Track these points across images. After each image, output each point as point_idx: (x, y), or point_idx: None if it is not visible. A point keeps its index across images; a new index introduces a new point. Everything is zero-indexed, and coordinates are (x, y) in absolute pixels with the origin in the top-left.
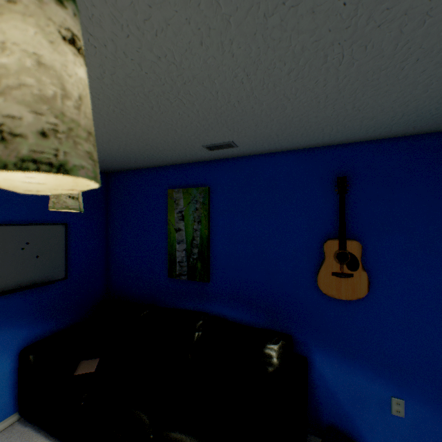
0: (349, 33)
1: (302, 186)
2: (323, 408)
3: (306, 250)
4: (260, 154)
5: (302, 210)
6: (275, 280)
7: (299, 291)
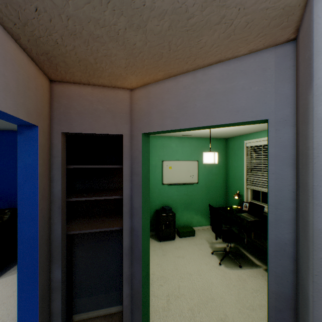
0: None
1: None
2: None
3: None
4: (5, 130)
5: None
6: (13, 187)
7: None
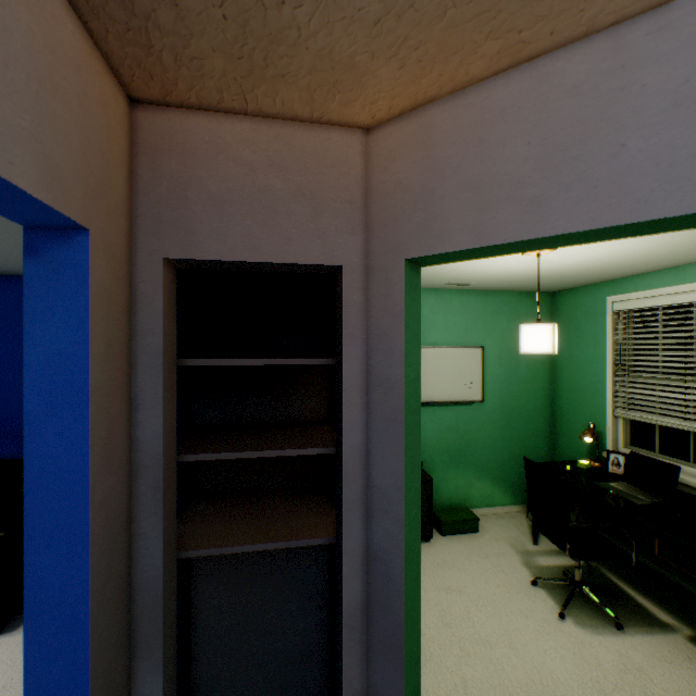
0: (6, 236)
1: None
2: None
3: None
4: None
5: None
6: None
7: None
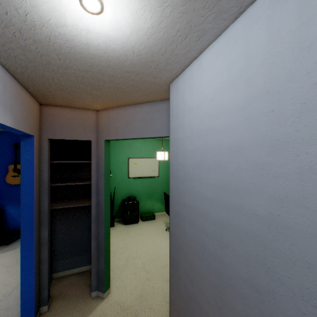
0: None
1: (2, 145)
2: (11, 225)
3: (3, 169)
4: None
5: (1, 154)
6: None
7: (0, 184)
